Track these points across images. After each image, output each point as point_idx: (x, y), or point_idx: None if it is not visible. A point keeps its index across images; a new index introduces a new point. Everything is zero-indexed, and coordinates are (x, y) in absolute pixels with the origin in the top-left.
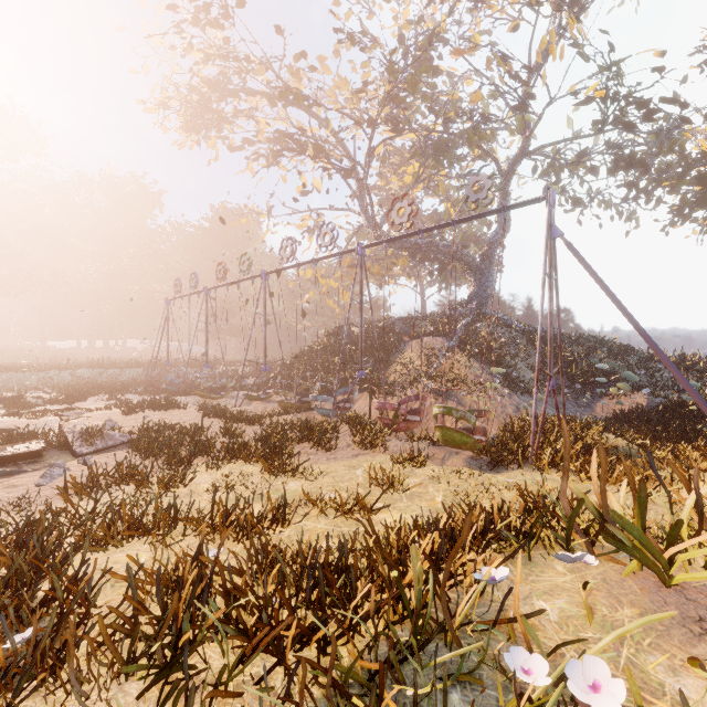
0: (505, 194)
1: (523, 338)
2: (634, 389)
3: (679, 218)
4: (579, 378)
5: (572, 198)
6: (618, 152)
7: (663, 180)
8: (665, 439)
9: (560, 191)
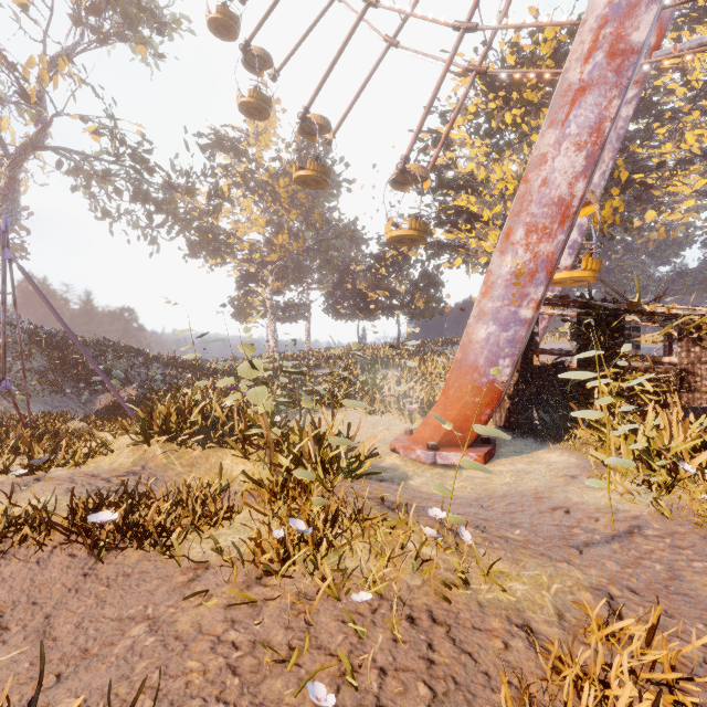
0: (14, 179)
1: (28, 340)
2: (129, 384)
3: (191, 252)
4: (86, 378)
5: (103, 208)
6: (138, 186)
7: (179, 220)
8: (125, 418)
9: (90, 197)
